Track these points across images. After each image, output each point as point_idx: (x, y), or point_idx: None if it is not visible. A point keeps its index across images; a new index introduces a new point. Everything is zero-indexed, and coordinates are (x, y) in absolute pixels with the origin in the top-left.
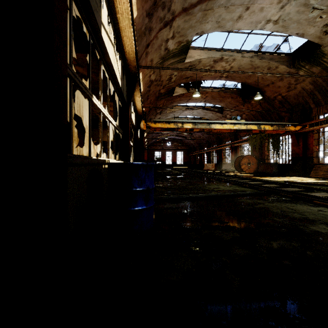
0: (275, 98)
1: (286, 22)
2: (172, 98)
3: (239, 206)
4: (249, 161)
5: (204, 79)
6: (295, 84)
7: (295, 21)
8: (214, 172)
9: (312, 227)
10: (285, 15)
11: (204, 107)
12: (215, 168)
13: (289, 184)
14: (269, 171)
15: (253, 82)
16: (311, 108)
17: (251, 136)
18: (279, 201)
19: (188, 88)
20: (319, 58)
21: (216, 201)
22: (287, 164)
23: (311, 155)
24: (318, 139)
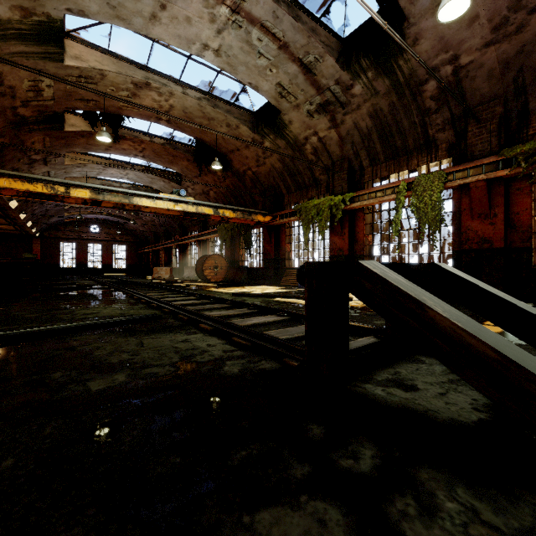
0: (246, 173)
1: (232, 59)
2: (65, 136)
3: (40, 352)
4: (216, 263)
5: (127, 113)
6: (264, 158)
7: (243, 62)
8: (160, 283)
9: (95, 381)
10: (227, 47)
11: (148, 168)
12: (171, 276)
13: (220, 298)
14: (238, 279)
15: (212, 141)
16: (284, 194)
17: (221, 226)
18: (152, 331)
19: (93, 123)
20: (282, 129)
21: (6, 347)
22: (262, 268)
23: (283, 256)
24: (289, 235)
